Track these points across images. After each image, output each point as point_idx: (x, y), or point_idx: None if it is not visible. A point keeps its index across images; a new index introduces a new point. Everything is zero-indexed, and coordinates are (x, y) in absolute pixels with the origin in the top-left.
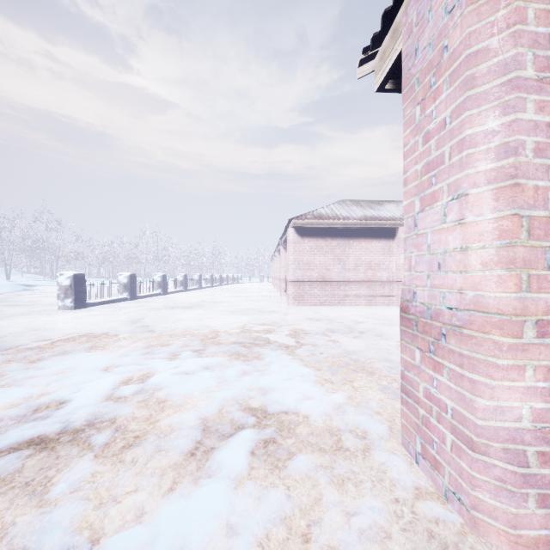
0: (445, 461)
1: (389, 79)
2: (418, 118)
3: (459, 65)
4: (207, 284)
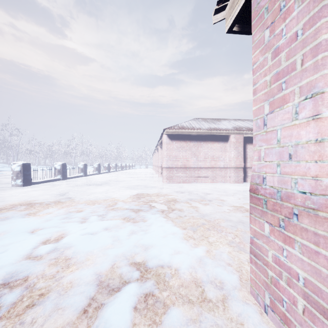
0: (296, 320)
1: (237, 22)
2: (267, 39)
3: None
4: (113, 170)
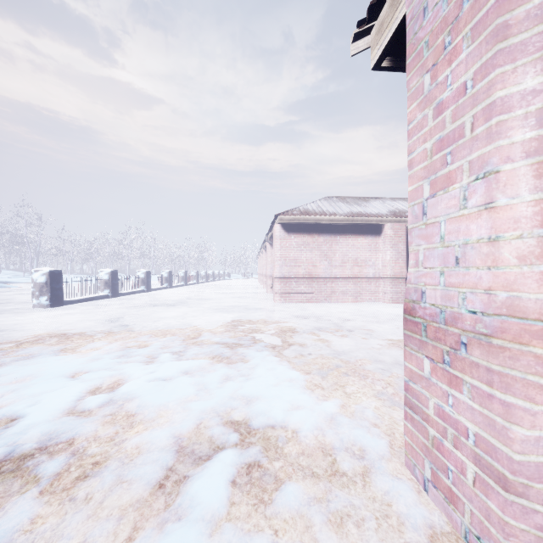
0: (465, 496)
1: (387, 54)
2: (427, 87)
3: (486, 14)
4: (193, 281)
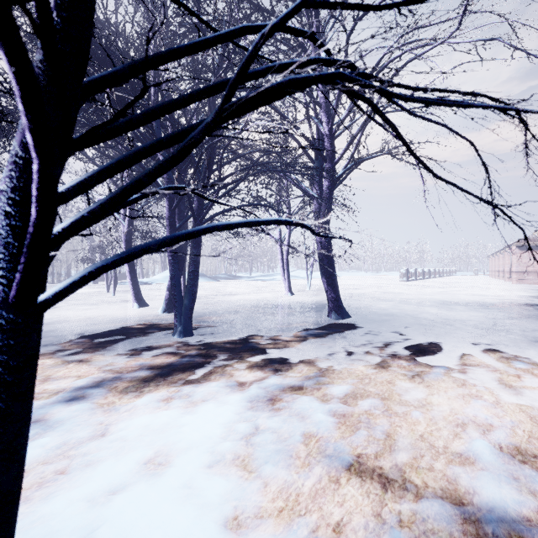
0: None
1: None
2: None
3: None
4: (435, 275)
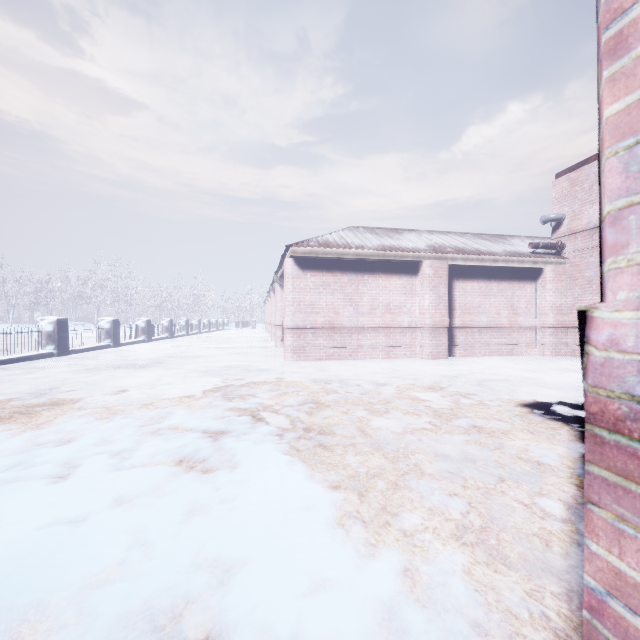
0: None
1: None
2: None
3: None
4: (181, 332)
